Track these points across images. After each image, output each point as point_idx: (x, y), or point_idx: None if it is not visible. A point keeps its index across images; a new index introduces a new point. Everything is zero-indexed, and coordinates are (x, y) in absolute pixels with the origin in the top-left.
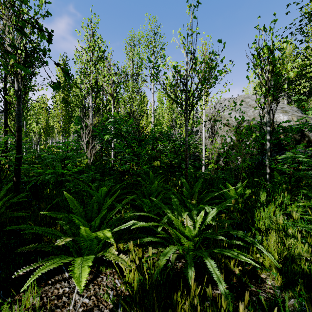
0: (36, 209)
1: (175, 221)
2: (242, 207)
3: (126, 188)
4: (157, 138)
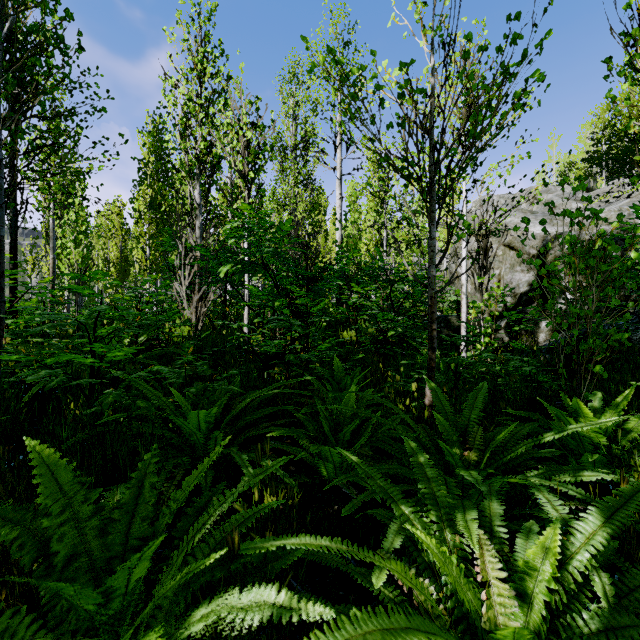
0: (7, 469)
1: (440, 561)
2: None
3: (275, 398)
4: (350, 279)
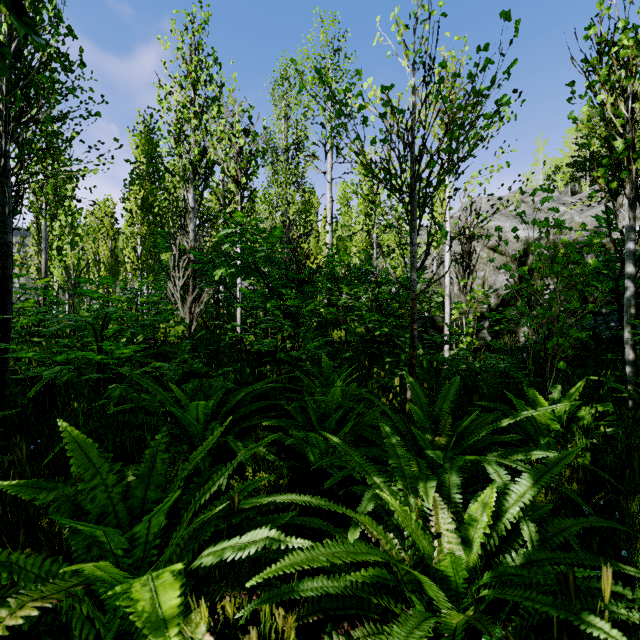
0: None
1: (401, 516)
2: (588, 462)
3: (267, 394)
4: (340, 280)
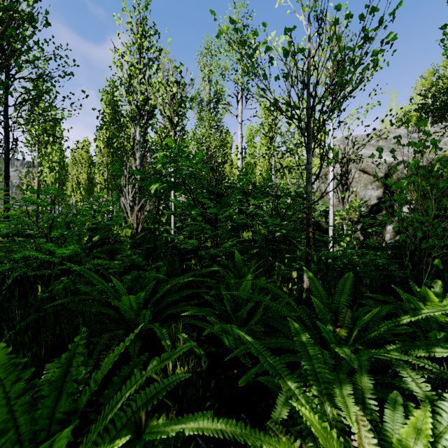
0: None
1: (322, 438)
2: None
3: (192, 282)
4: (248, 194)
